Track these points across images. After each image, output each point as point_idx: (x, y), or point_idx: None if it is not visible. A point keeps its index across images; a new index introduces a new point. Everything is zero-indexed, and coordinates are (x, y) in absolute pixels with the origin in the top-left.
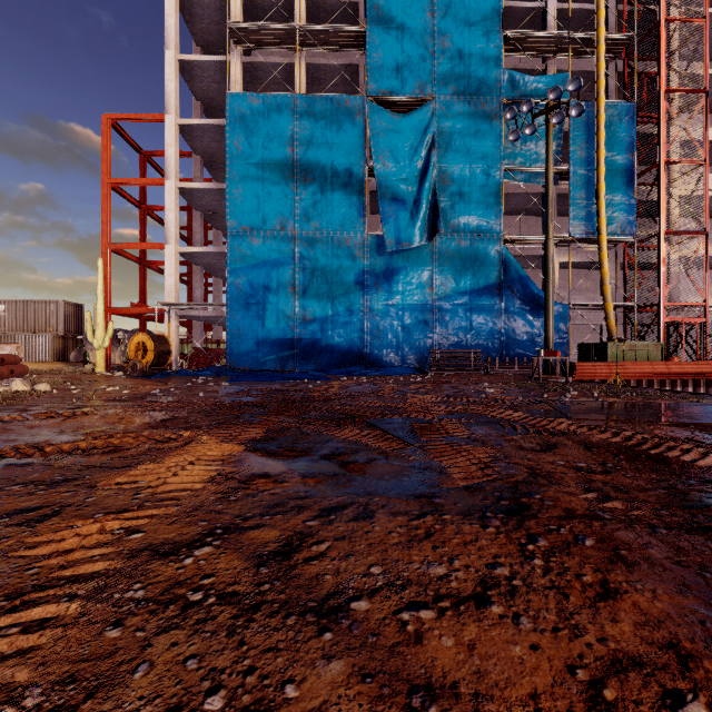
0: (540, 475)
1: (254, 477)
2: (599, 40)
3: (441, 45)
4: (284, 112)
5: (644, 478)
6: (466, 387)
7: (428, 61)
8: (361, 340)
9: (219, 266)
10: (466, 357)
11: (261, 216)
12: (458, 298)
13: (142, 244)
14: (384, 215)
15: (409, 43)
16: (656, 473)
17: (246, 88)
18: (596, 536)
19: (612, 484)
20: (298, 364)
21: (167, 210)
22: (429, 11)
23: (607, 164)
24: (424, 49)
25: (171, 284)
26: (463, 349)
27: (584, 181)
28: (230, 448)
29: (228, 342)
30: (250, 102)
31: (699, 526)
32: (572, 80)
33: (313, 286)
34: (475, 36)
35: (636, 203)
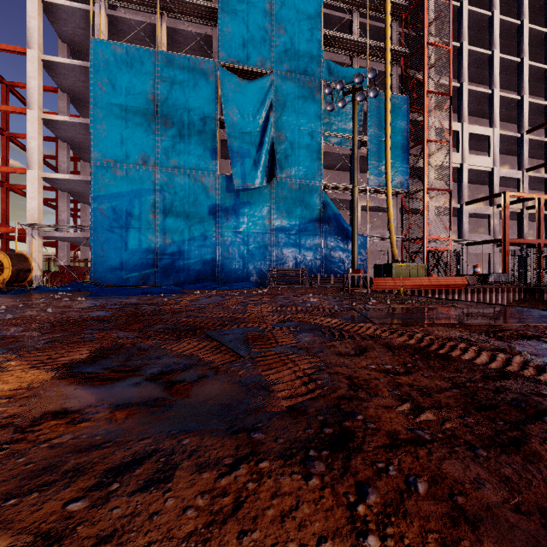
0: (358, 386)
1: (42, 419)
2: (386, 49)
3: (277, 31)
4: (146, 64)
5: (438, 377)
6: (296, 298)
7: (268, 42)
8: (213, 261)
9: (85, 193)
10: (296, 274)
11: (125, 151)
12: (290, 229)
13: (2, 167)
14: (232, 159)
15: (253, 25)
16: (446, 371)
17: (111, 39)
18: (427, 475)
19: (416, 386)
20: (159, 280)
21: (29, 138)
22: (269, 3)
23: (392, 137)
24: (264, 32)
25: (34, 206)
26: (294, 268)
27: (377, 148)
28: (33, 378)
29: (92, 260)
30: (114, 50)
31: (507, 439)
32: (370, 70)
33: (172, 214)
34: (303, 29)
35: (410, 167)
